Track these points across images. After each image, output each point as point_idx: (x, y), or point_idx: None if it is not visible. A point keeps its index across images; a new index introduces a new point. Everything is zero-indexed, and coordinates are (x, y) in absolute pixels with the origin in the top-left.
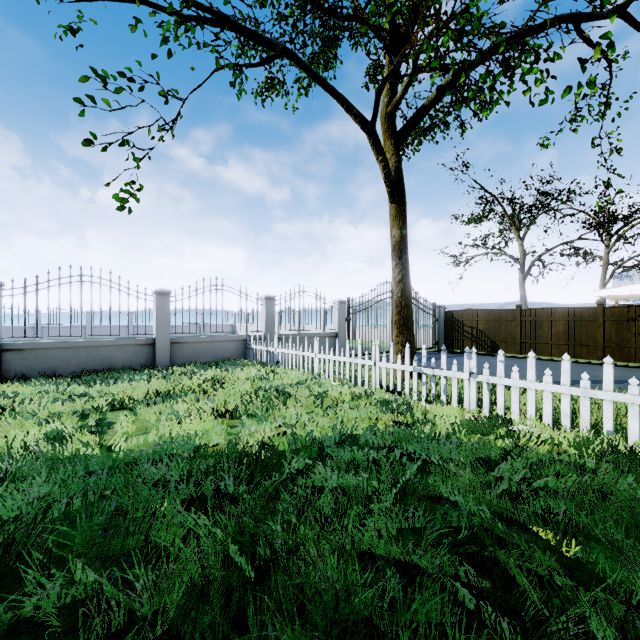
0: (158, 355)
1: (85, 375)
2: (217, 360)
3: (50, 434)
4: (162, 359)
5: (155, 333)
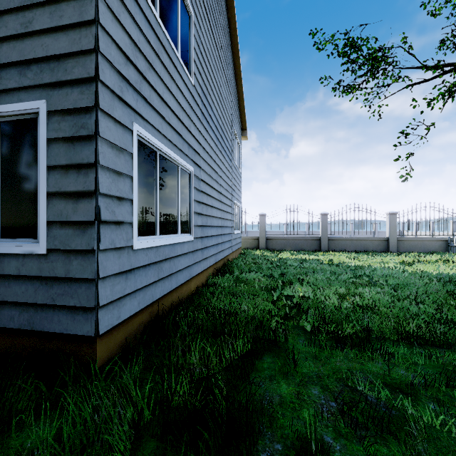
0: (390, 246)
1: (358, 252)
2: (432, 251)
3: (394, 266)
4: (392, 248)
5: (388, 234)
